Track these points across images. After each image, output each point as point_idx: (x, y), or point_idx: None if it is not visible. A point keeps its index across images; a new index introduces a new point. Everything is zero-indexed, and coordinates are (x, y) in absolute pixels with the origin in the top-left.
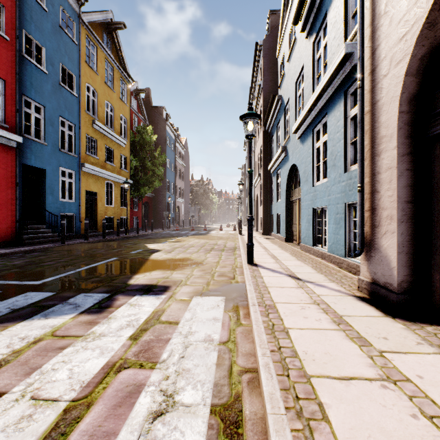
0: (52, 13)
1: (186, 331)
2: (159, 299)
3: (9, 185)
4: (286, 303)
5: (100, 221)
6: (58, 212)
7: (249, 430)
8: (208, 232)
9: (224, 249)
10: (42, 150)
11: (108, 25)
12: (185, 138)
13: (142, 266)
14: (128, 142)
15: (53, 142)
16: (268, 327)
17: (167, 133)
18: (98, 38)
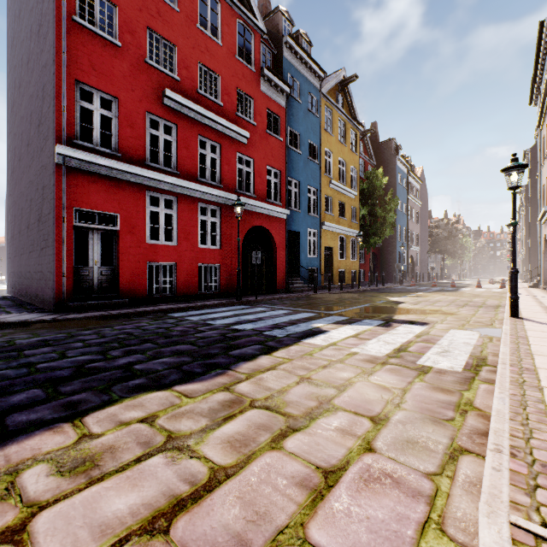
0: (303, 102)
1: (449, 339)
2: (423, 327)
3: (282, 247)
4: (539, 337)
5: (335, 274)
6: (306, 267)
7: (489, 361)
8: (458, 288)
9: (482, 306)
10: (297, 217)
11: (340, 84)
12: (421, 167)
13: (395, 311)
14: (358, 192)
15: (304, 209)
16: (513, 342)
17: (397, 169)
18: (333, 101)
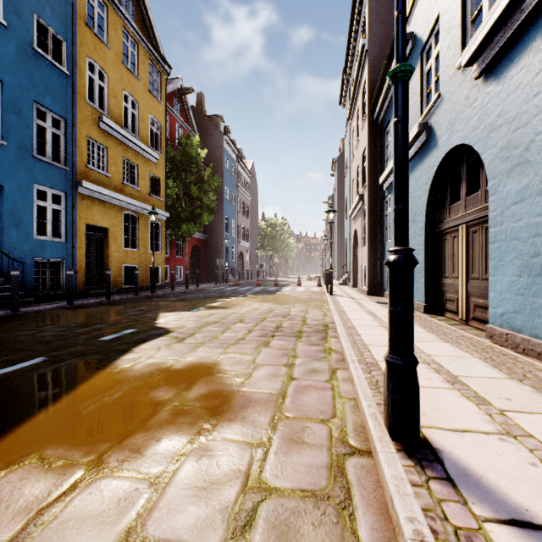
0: None
1: None
2: None
3: None
4: None
5: (114, 271)
6: (30, 257)
7: None
8: (280, 288)
9: (302, 330)
10: None
11: None
12: (252, 162)
13: (33, 415)
14: (164, 157)
15: (21, 142)
16: None
17: (225, 151)
18: None
